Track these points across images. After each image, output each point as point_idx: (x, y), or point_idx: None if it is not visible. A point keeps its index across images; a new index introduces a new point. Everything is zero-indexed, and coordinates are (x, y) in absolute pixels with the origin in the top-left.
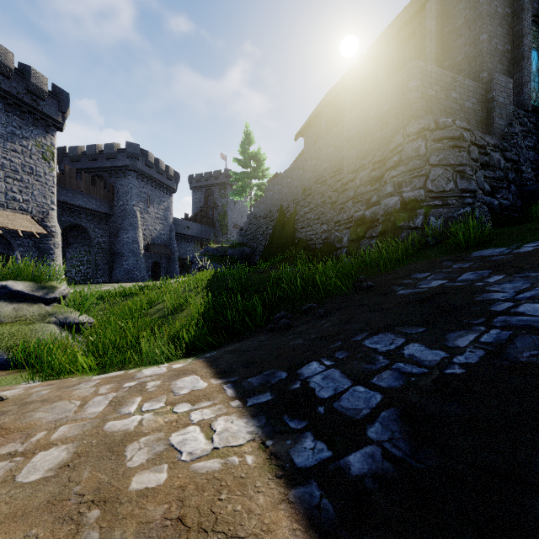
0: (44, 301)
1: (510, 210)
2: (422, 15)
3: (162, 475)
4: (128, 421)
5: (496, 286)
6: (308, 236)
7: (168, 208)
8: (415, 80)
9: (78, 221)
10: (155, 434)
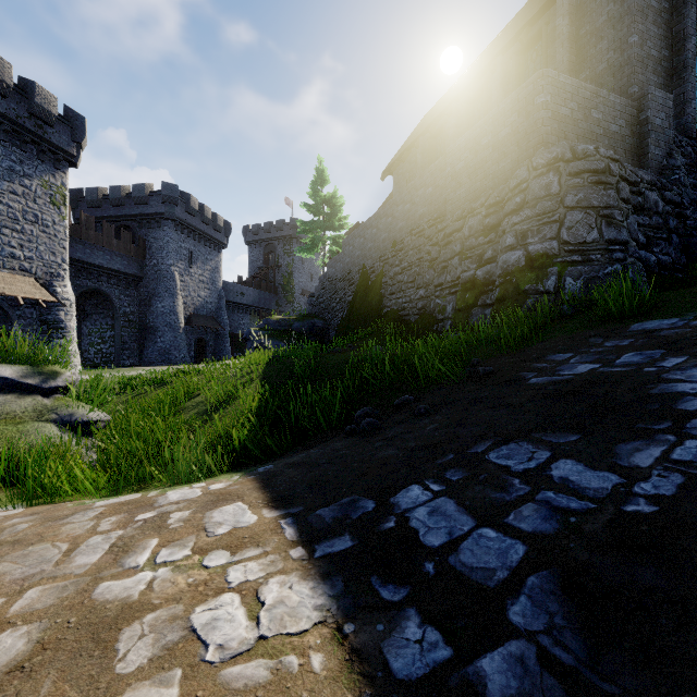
0: (41, 392)
1: (672, 268)
2: (550, 12)
3: (171, 692)
4: (132, 582)
5: (678, 373)
6: (400, 304)
7: (216, 268)
8: (544, 94)
9: (98, 286)
10: (169, 607)
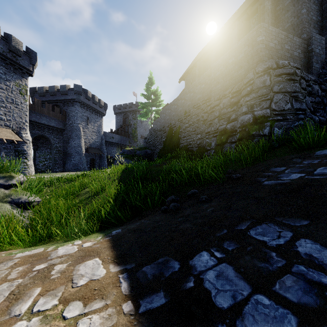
0: (4, 187)
1: (325, 124)
2: None
3: None
4: None
5: None
6: (188, 142)
7: (100, 125)
8: (261, 36)
9: (43, 133)
10: None
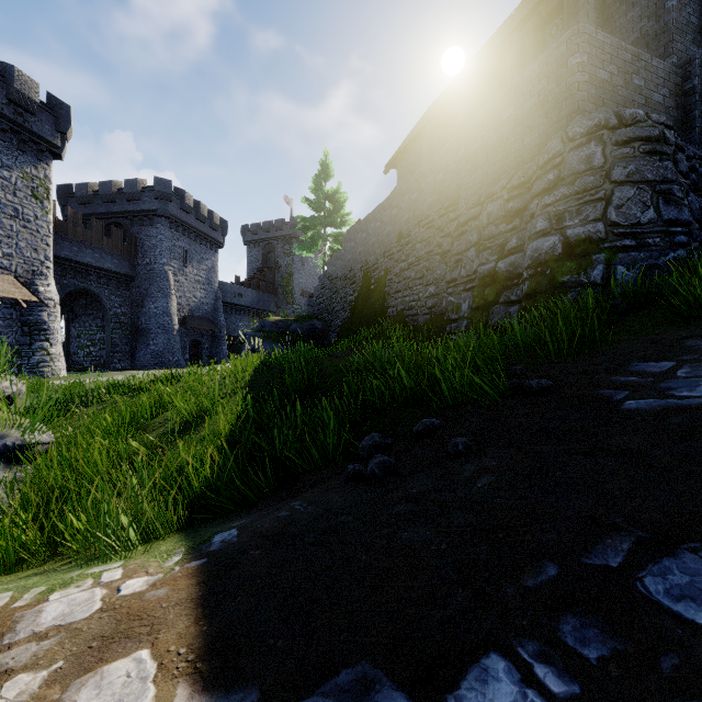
0: None
1: None
2: None
3: None
4: None
5: None
6: (407, 303)
7: (212, 268)
8: (580, 54)
9: (87, 285)
10: None
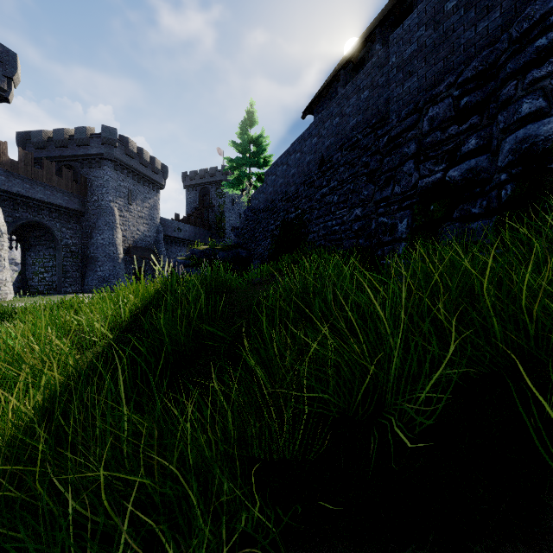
0: None
1: None
2: None
3: None
4: None
5: None
6: (329, 227)
7: (154, 206)
8: None
9: (39, 219)
10: None
